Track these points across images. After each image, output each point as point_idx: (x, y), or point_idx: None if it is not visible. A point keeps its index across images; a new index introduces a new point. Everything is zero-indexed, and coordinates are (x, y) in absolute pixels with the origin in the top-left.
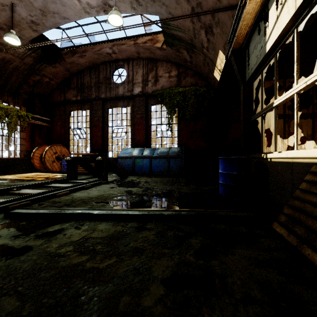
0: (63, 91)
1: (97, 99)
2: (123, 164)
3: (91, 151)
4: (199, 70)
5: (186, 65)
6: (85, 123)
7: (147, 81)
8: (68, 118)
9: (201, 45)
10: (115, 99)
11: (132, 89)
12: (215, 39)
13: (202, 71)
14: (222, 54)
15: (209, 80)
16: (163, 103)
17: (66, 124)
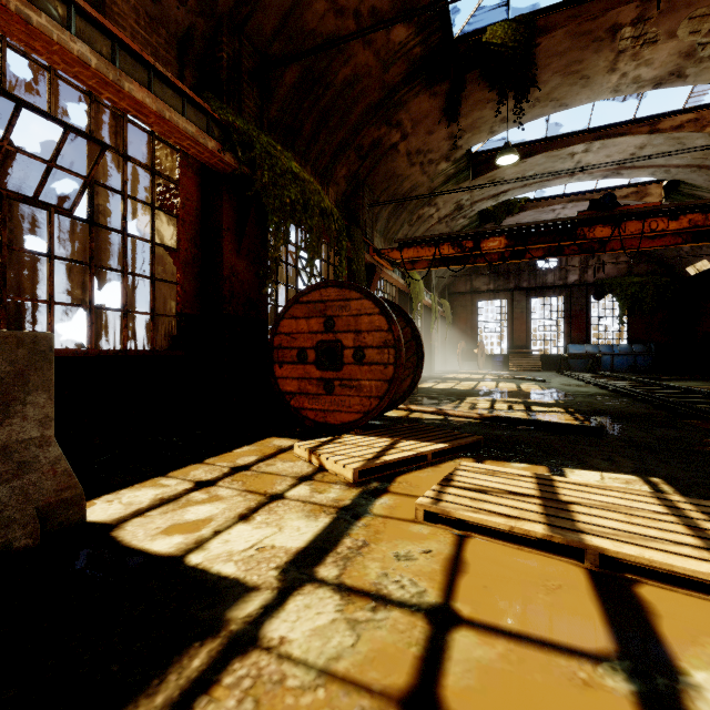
0: (469, 278)
1: (520, 289)
2: (576, 361)
3: (508, 347)
4: (660, 259)
5: (641, 252)
6: (500, 315)
7: (586, 268)
8: (476, 310)
9: (679, 248)
10: (542, 289)
11: (566, 277)
12: (701, 252)
13: (667, 261)
14: (707, 262)
15: (674, 270)
16: (613, 294)
17: (473, 316)
